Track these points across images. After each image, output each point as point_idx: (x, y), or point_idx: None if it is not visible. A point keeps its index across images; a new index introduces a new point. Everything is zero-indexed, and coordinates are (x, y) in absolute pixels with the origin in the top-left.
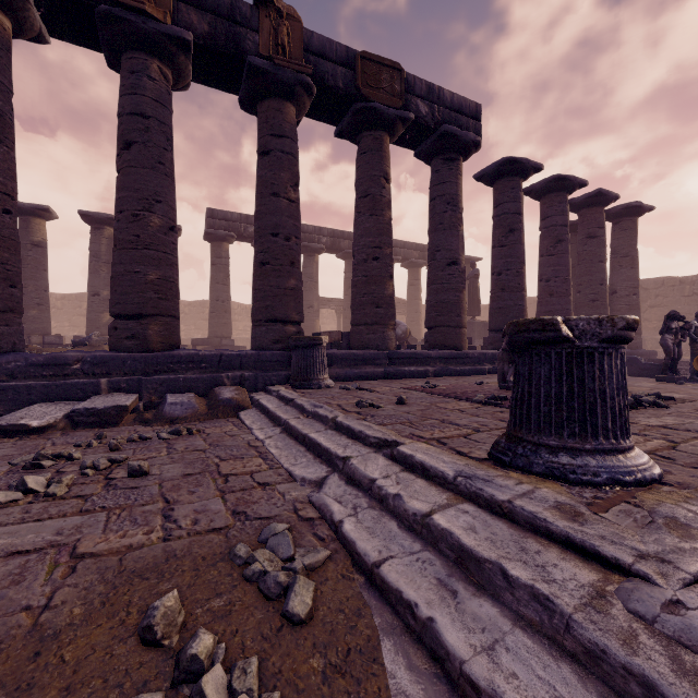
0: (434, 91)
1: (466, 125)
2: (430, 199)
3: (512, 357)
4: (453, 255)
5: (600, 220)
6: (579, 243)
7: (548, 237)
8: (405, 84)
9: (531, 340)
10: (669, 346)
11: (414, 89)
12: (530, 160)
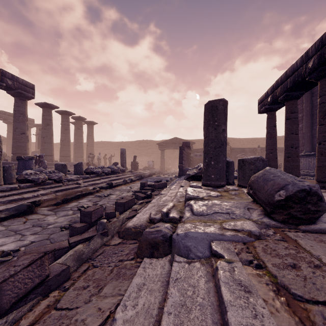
0: (15, 77)
1: (29, 91)
2: (14, 110)
3: (35, 162)
4: (23, 131)
5: (81, 125)
6: (75, 130)
7: (63, 127)
8: (1, 73)
9: (19, 159)
10: (89, 161)
11: (6, 75)
12: (54, 105)
